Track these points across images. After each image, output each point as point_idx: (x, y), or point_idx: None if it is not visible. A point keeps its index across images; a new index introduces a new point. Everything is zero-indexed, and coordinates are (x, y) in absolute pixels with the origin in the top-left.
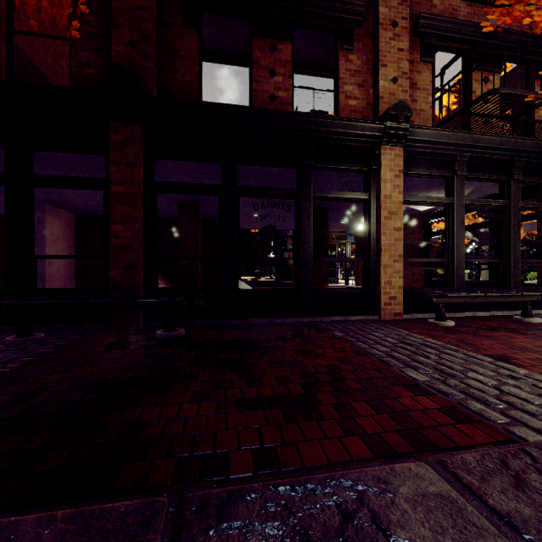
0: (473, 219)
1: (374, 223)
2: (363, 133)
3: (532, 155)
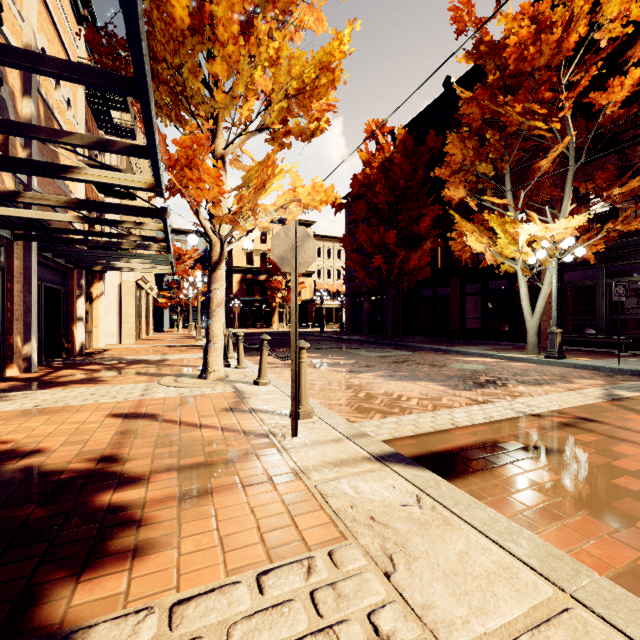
0: None
1: None
2: None
3: None
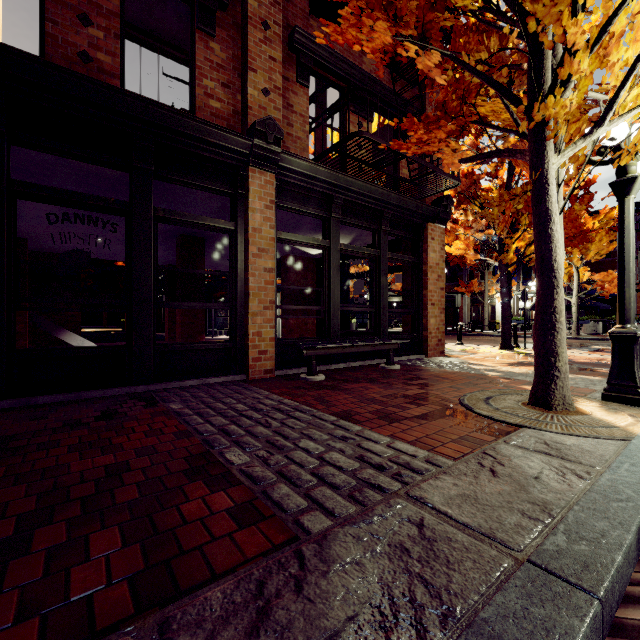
0: (362, 268)
1: (242, 260)
2: (226, 145)
3: (396, 209)
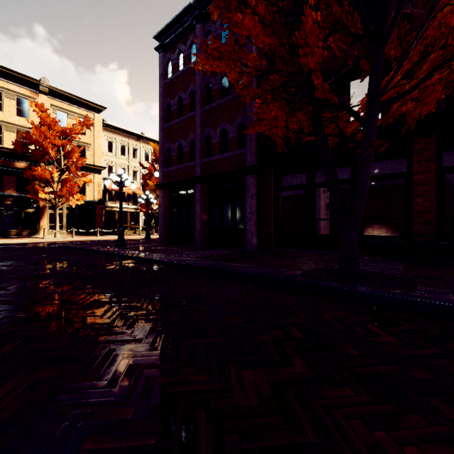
0: None
1: None
2: None
3: None
